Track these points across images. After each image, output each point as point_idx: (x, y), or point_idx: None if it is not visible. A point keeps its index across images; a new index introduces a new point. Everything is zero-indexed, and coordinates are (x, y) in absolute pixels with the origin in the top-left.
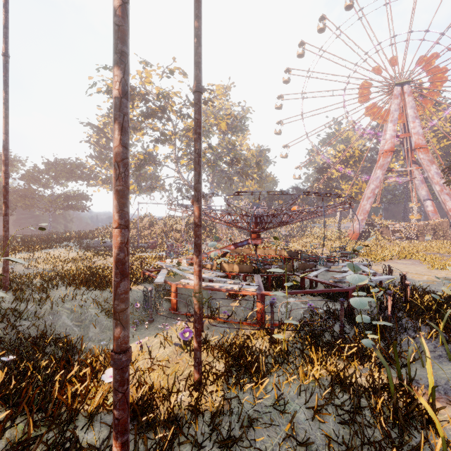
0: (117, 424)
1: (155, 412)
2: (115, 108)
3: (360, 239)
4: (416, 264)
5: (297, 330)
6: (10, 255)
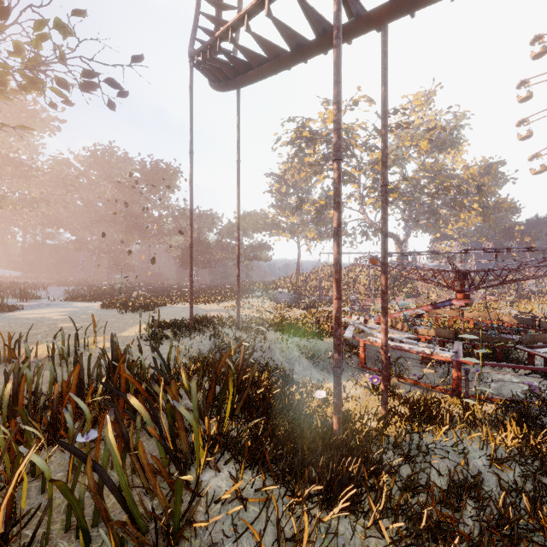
0: (335, 406)
1: (351, 428)
2: (334, 234)
3: None
4: None
5: (500, 404)
6: (224, 302)
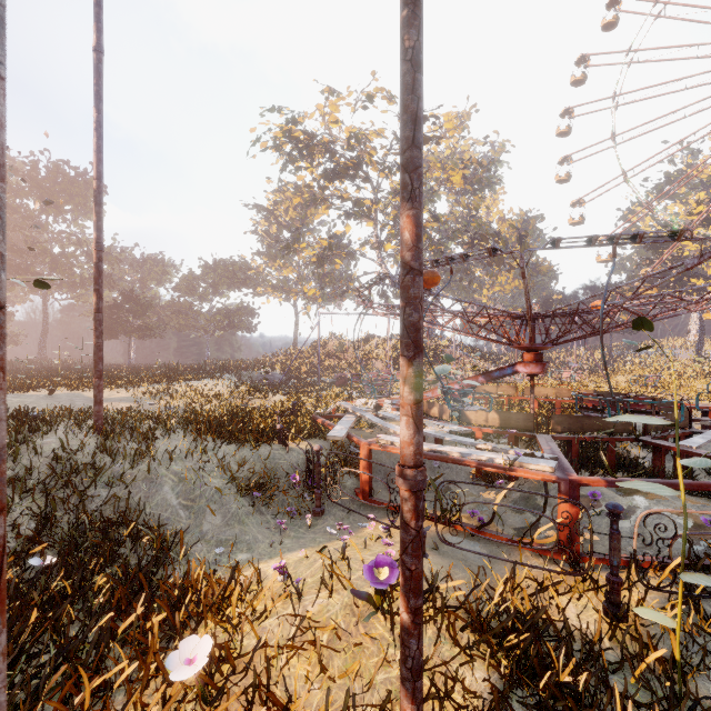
0: None
1: None
2: None
3: None
4: None
5: (697, 594)
6: (143, 387)
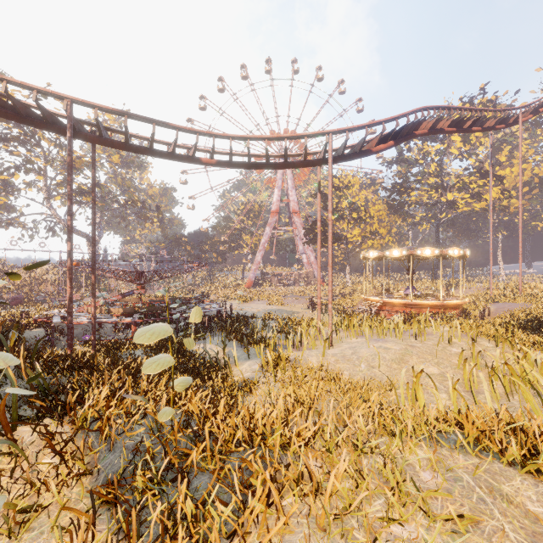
0: (70, 345)
1: None
2: (69, 254)
3: (255, 287)
4: (264, 303)
5: None
6: None
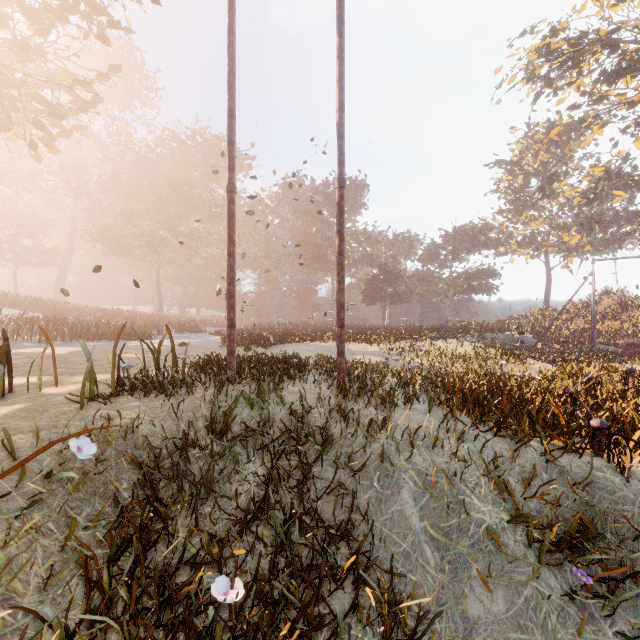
0: None
1: None
2: None
3: None
4: None
5: None
6: (391, 343)
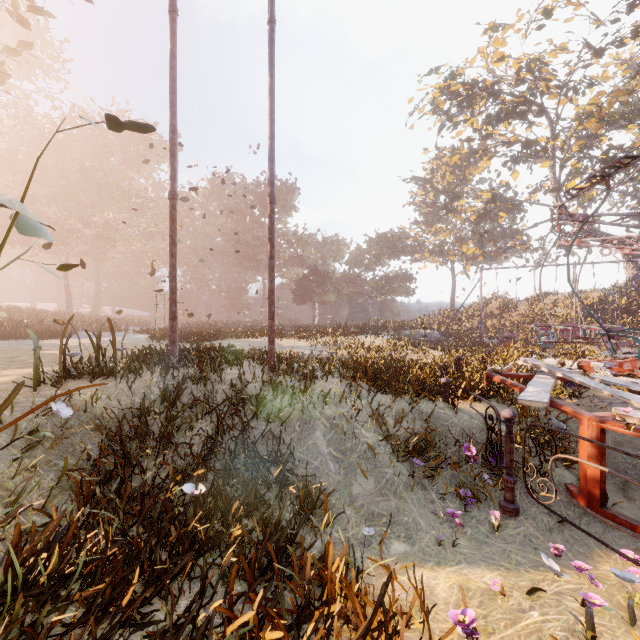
0: None
1: None
2: None
3: None
4: None
5: None
6: (318, 338)
